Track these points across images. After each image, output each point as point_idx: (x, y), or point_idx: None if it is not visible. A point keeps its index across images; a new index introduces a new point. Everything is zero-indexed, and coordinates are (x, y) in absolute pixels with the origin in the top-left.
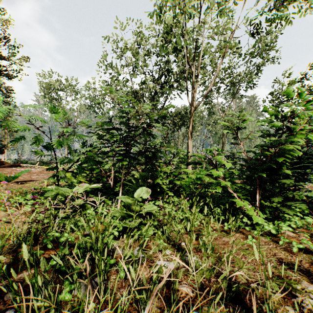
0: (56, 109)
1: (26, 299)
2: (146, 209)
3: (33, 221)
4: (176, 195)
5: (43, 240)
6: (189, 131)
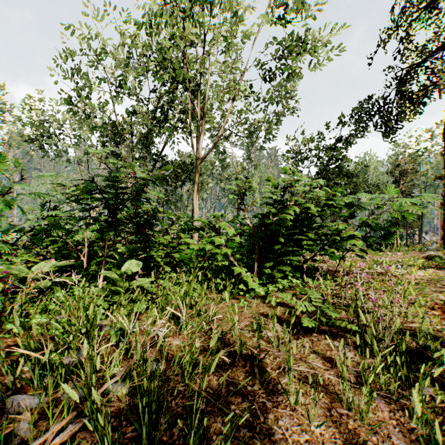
0: (5, 159)
1: (4, 377)
2: (138, 283)
3: None
4: (175, 271)
5: (7, 326)
6: (194, 190)
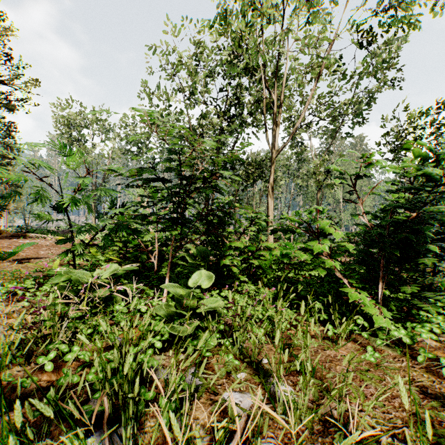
0: (69, 149)
1: None
2: (207, 304)
3: (19, 329)
4: (251, 280)
5: (39, 359)
6: (269, 186)
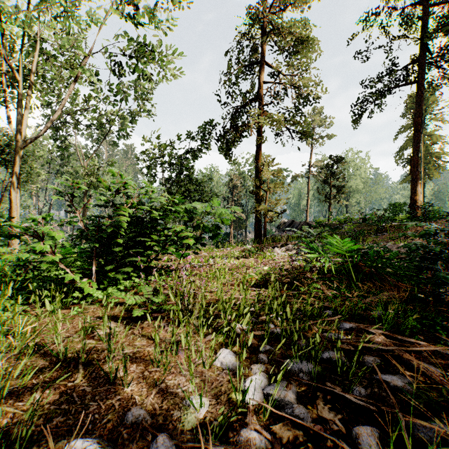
0: None
1: None
2: None
3: None
4: None
5: None
6: (13, 181)
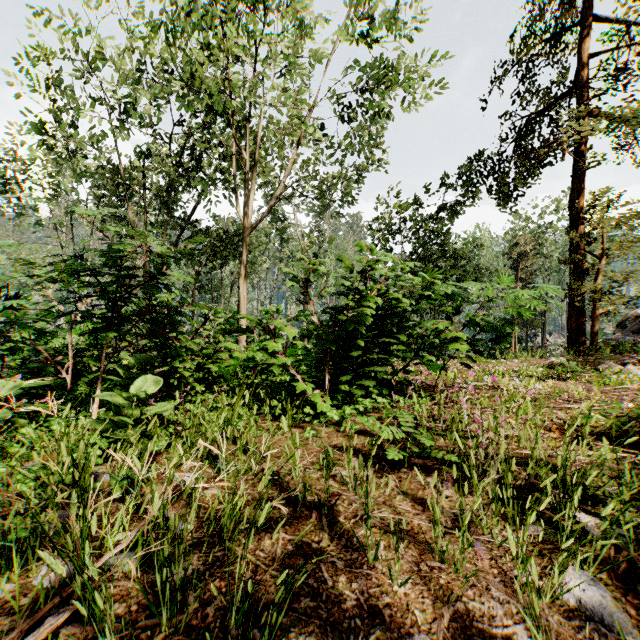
0: None
1: None
2: (154, 409)
3: None
4: (211, 390)
5: None
6: (241, 272)
